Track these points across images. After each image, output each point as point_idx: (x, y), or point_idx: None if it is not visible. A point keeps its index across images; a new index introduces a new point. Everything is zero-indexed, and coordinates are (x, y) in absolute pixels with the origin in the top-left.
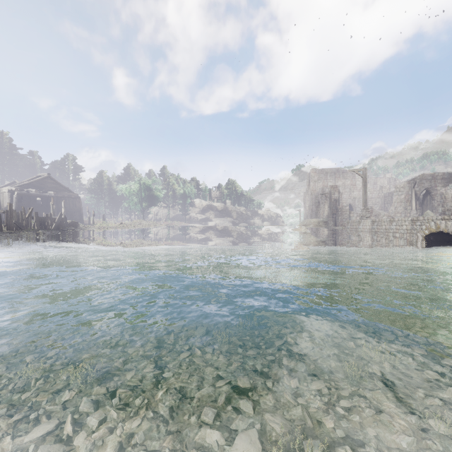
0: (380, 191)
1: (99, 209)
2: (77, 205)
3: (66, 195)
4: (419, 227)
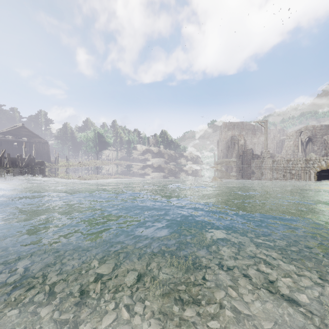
0: (273, 138)
1: (64, 151)
2: (45, 149)
3: (37, 141)
4: (311, 165)
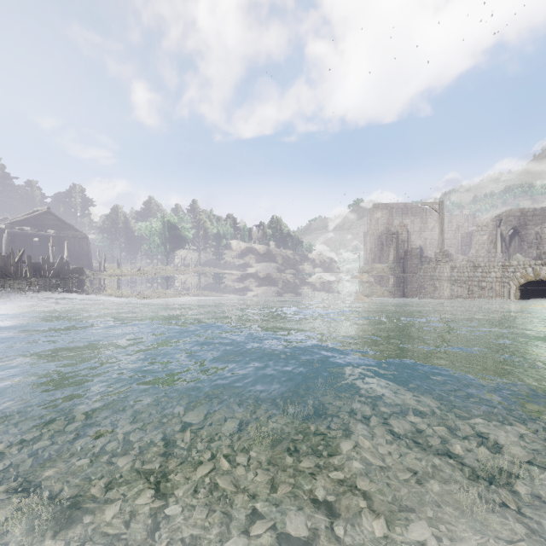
0: (456, 230)
1: (113, 252)
2: (84, 247)
3: (71, 235)
4: (512, 275)
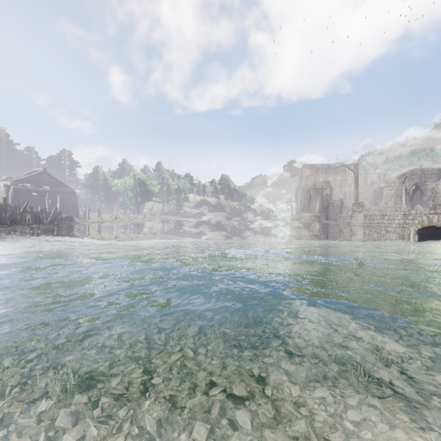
0: (370, 186)
1: (94, 204)
2: (72, 200)
3: (62, 190)
4: (411, 221)
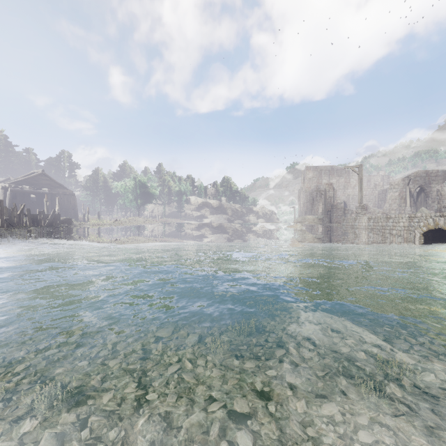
0: (374, 188)
1: (94, 206)
2: (72, 202)
3: (61, 192)
4: (416, 224)
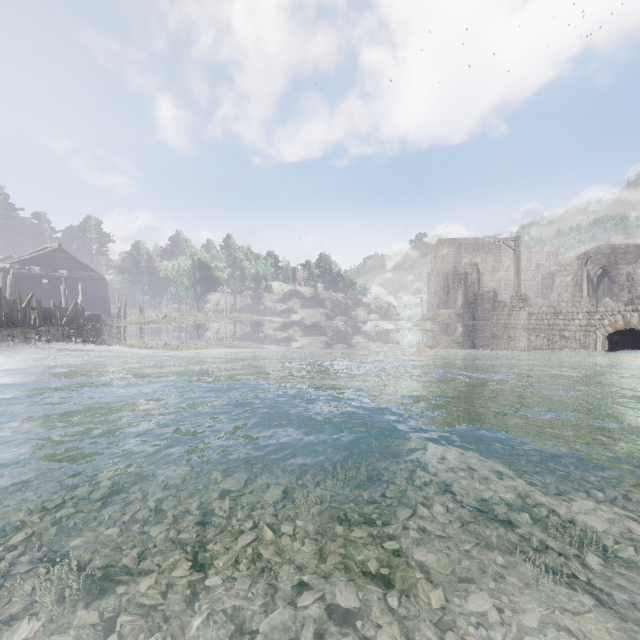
0: (536, 270)
1: (134, 296)
2: (101, 291)
3: (86, 276)
4: (598, 322)
